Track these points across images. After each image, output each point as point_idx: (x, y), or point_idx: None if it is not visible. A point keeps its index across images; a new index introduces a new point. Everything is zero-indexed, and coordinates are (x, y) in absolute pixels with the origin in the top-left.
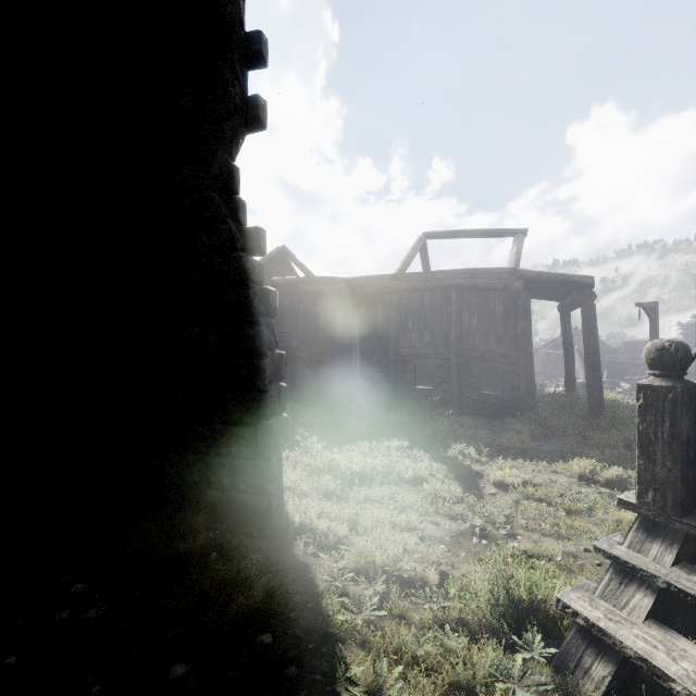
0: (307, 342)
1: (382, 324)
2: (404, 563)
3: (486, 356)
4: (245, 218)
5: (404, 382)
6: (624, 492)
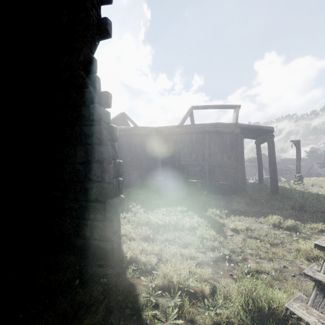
0: (135, 158)
1: (172, 150)
2: (190, 282)
3: (222, 165)
4: (99, 86)
5: (182, 178)
6: (297, 233)
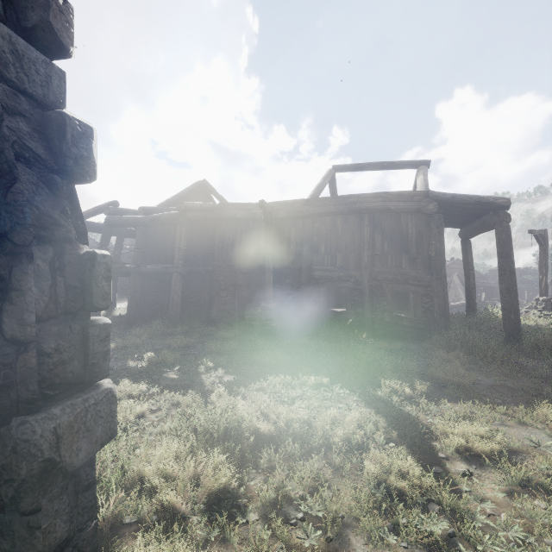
0: (222, 265)
1: (295, 248)
2: None
3: (399, 278)
4: None
5: (316, 304)
6: None
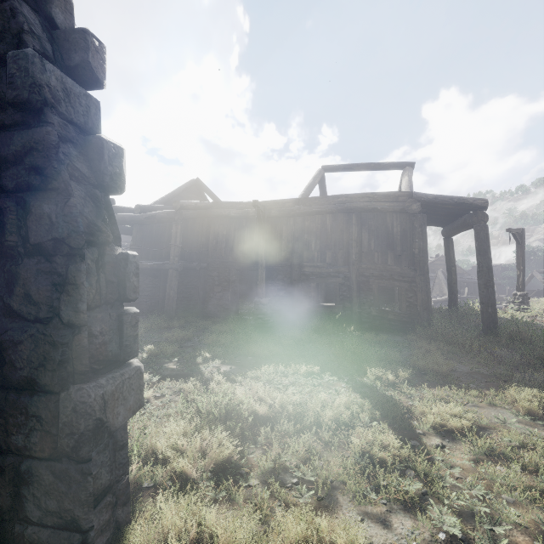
0: (216, 262)
1: (286, 245)
2: None
3: (385, 274)
4: (68, 22)
5: (307, 299)
6: None
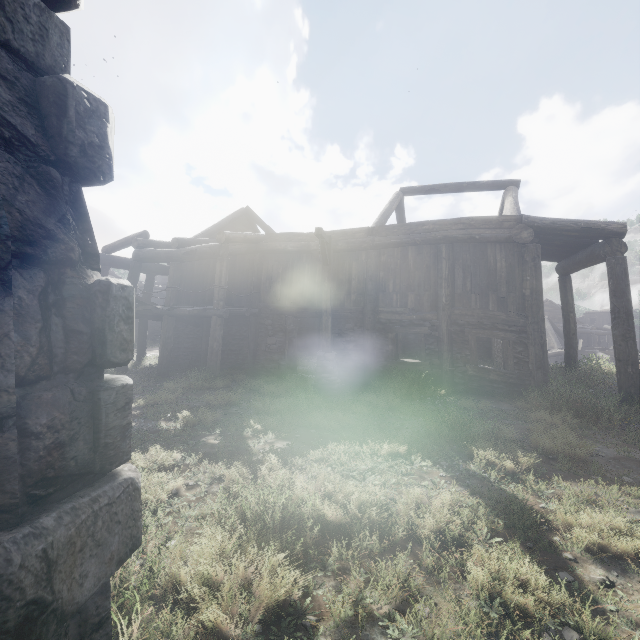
0: (270, 307)
1: (357, 286)
2: None
3: (485, 322)
4: None
5: (383, 354)
6: None
